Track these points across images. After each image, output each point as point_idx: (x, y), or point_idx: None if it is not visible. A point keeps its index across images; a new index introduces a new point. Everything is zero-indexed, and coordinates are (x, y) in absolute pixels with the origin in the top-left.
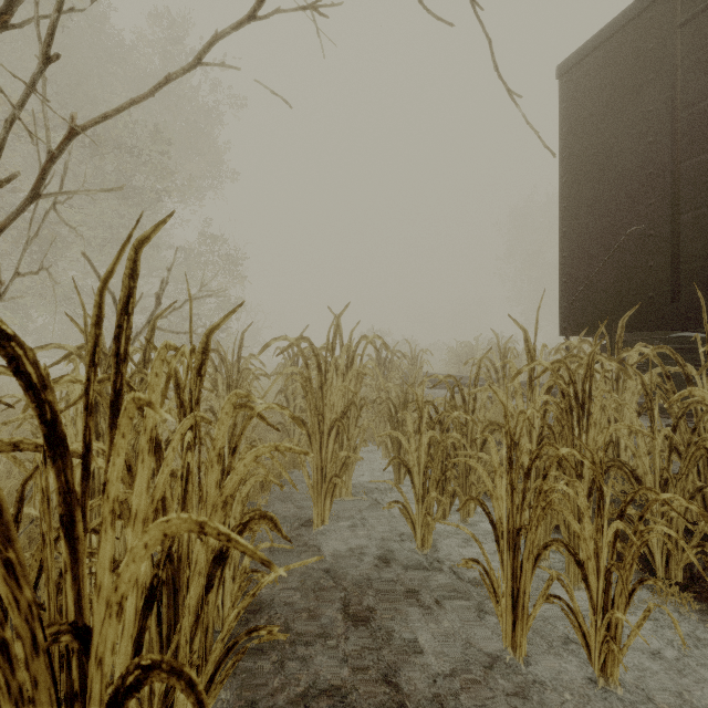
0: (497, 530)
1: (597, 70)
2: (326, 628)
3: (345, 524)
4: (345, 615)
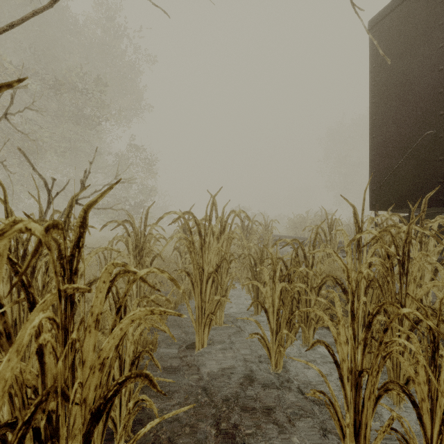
0: (340, 369)
1: (399, 21)
2: (202, 443)
3: (219, 347)
4: (217, 430)
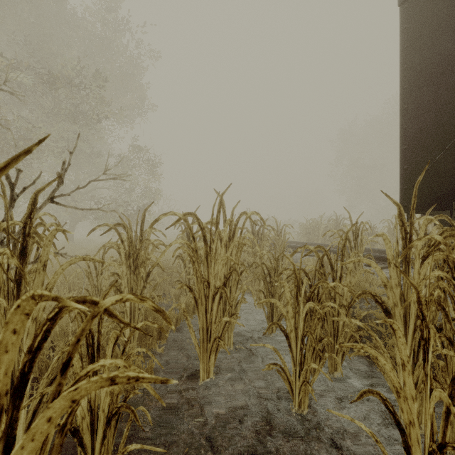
0: (406, 436)
1: None
2: None
3: (228, 376)
4: None
